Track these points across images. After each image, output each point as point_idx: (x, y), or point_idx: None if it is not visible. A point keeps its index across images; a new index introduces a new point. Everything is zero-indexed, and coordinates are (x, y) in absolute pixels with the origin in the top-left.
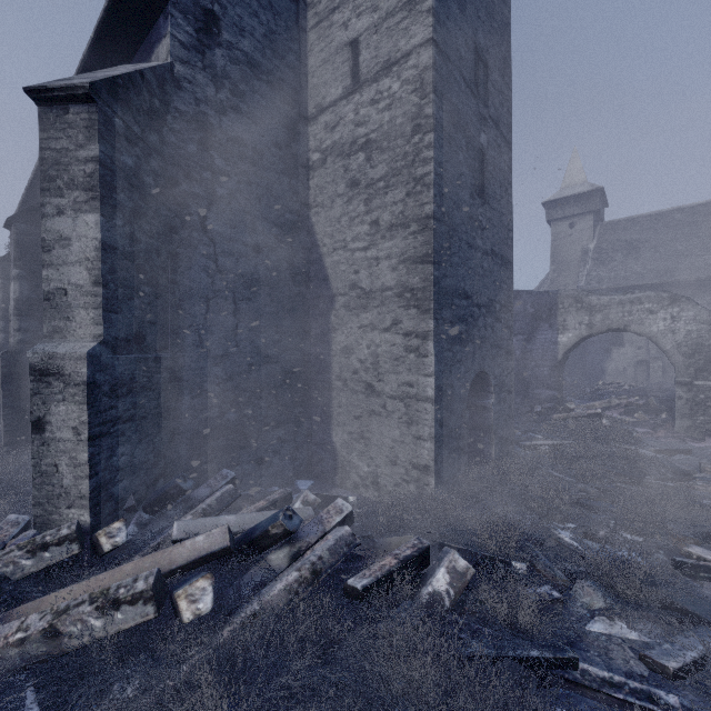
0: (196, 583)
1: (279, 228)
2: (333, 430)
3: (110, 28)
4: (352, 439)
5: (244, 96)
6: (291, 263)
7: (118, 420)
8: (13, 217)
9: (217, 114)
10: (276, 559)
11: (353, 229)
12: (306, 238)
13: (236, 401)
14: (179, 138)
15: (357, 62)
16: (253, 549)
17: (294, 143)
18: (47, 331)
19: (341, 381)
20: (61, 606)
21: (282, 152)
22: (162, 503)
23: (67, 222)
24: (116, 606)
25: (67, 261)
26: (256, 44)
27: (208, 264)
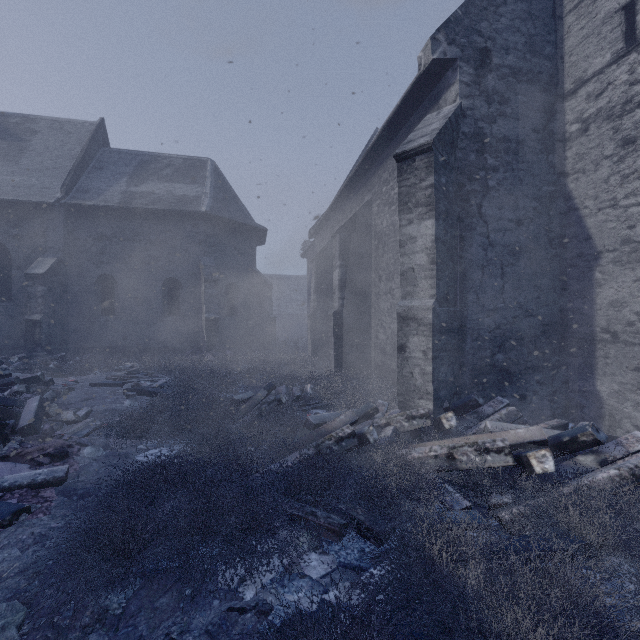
0: (539, 452)
1: (537, 201)
2: (597, 379)
3: (412, 94)
4: (624, 389)
5: (509, 101)
6: (548, 229)
7: (441, 349)
8: (338, 230)
9: (488, 125)
10: (584, 460)
11: (626, 186)
12: (561, 204)
13: (502, 346)
14: (464, 153)
15: (632, 23)
16: (559, 450)
17: (551, 123)
18: (402, 294)
19: (608, 333)
20: (449, 445)
21: (540, 135)
22: (462, 411)
23: (414, 228)
24: (486, 451)
25: (414, 251)
26: (517, 55)
27: (482, 241)
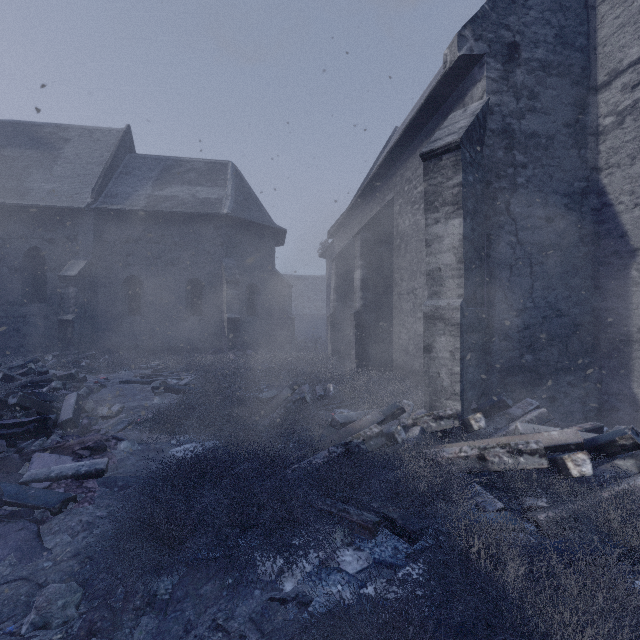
0: (576, 454)
1: (568, 197)
2: (634, 382)
3: (436, 92)
4: None
5: (538, 96)
6: (580, 226)
7: (468, 350)
8: (360, 230)
9: (517, 121)
10: (622, 465)
11: None
12: (594, 200)
13: (531, 346)
14: (491, 150)
15: None
16: (596, 453)
17: (583, 117)
18: (428, 294)
19: None
20: (480, 446)
21: (571, 129)
22: (490, 412)
23: (441, 227)
24: (519, 453)
25: (440, 251)
26: (547, 48)
27: (510, 239)
